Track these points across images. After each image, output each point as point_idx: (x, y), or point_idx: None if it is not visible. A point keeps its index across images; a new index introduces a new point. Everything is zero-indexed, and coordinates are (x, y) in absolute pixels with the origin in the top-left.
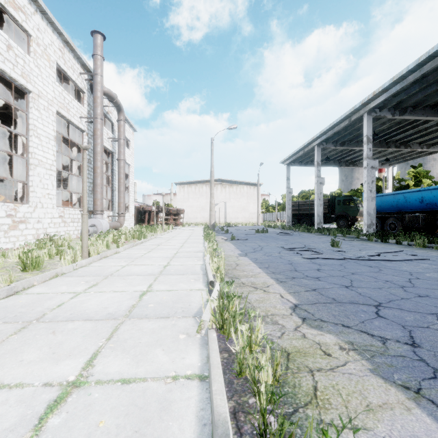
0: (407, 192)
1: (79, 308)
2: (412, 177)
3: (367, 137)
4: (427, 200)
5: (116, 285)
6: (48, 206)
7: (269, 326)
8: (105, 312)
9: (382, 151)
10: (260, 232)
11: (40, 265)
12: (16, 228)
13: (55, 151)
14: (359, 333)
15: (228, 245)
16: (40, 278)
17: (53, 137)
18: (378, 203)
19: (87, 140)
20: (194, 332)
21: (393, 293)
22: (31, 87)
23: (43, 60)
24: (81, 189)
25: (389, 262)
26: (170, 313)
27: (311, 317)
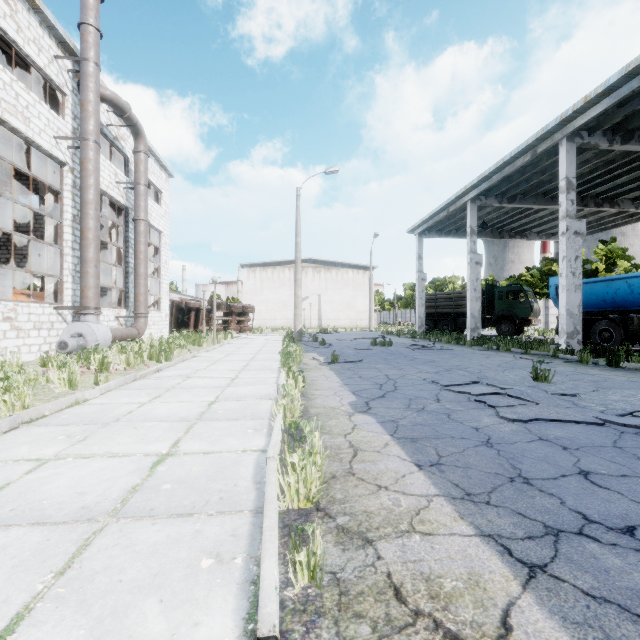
0: (635, 277)
1: None
2: (602, 258)
3: (567, 180)
4: None
5: None
6: None
7: None
8: None
9: None
10: (379, 344)
11: None
12: None
13: None
14: None
15: (326, 375)
16: None
17: None
18: None
19: (72, 181)
20: None
21: None
22: None
23: None
24: (60, 269)
25: None
26: None
27: None
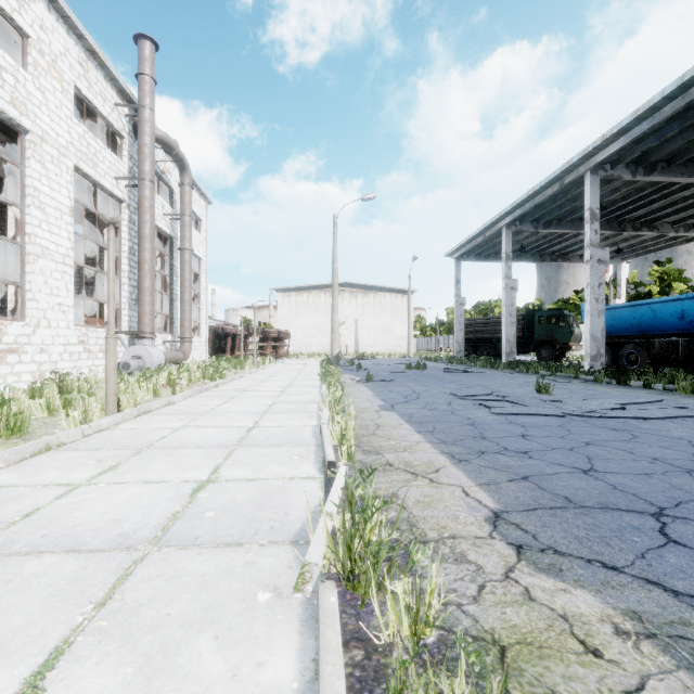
0: (657, 302)
1: (65, 521)
2: (656, 280)
3: (590, 210)
4: (691, 316)
5: (153, 469)
6: (60, 324)
7: (450, 566)
8: (115, 531)
9: (612, 237)
10: (413, 368)
11: (22, 428)
12: (1, 362)
13: (71, 233)
14: (645, 587)
15: (361, 390)
16: (10, 454)
17: (67, 209)
18: (608, 321)
19: (129, 216)
20: (289, 586)
21: (677, 486)
22: (28, 123)
23: (50, 79)
24: (118, 298)
25: (644, 421)
26: (244, 532)
27: (532, 544)
